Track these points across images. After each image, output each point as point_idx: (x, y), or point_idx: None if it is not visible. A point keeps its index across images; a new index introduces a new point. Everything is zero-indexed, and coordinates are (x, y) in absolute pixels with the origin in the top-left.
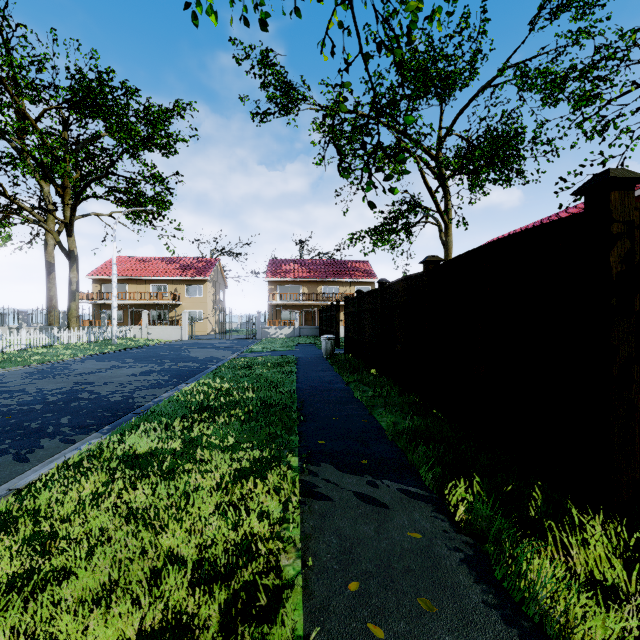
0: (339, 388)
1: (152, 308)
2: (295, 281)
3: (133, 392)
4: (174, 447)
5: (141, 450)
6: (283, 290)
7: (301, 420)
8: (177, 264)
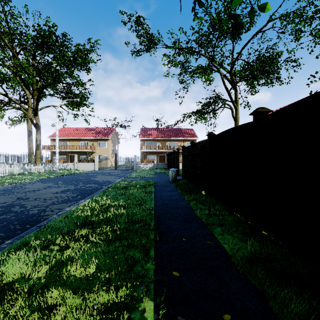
0: (183, 206)
1: (81, 153)
2: (154, 139)
3: (48, 206)
4: (40, 276)
5: (10, 278)
6: (148, 144)
7: (157, 240)
8: (93, 131)
